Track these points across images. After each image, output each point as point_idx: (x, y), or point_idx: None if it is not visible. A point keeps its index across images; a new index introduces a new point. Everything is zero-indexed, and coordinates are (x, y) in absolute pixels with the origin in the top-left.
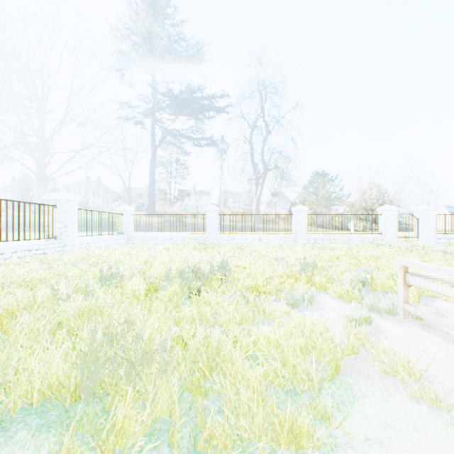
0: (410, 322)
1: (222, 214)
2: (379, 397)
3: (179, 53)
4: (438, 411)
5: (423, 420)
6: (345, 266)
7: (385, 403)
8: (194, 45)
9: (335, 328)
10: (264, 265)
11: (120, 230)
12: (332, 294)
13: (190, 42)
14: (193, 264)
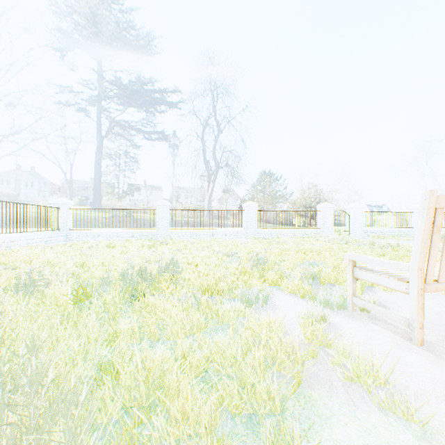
0: (358, 315)
1: (173, 209)
2: (346, 413)
3: (128, 40)
4: (406, 421)
5: (395, 437)
6: (294, 260)
7: (354, 420)
8: (144, 34)
9: (291, 329)
10: (216, 262)
11: (55, 225)
12: (285, 290)
13: (140, 30)
14: (138, 264)
